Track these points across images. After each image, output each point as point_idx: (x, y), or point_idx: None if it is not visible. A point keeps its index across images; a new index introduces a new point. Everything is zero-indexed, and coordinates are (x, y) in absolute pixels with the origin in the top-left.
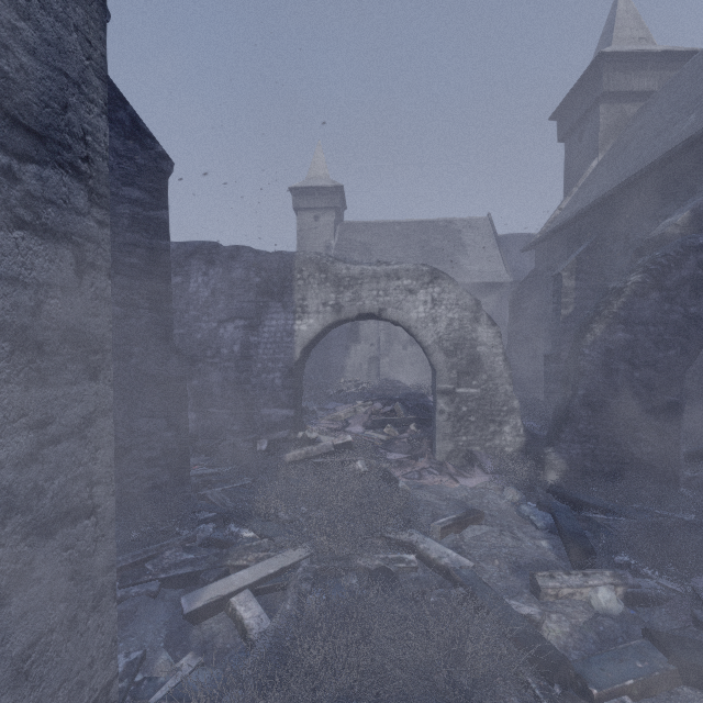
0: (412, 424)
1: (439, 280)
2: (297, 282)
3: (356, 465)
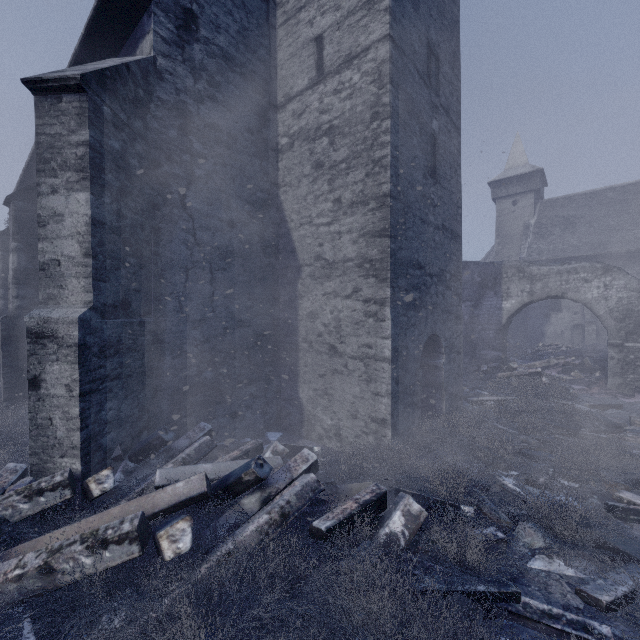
0: (597, 372)
1: (610, 272)
2: (503, 280)
3: (542, 379)
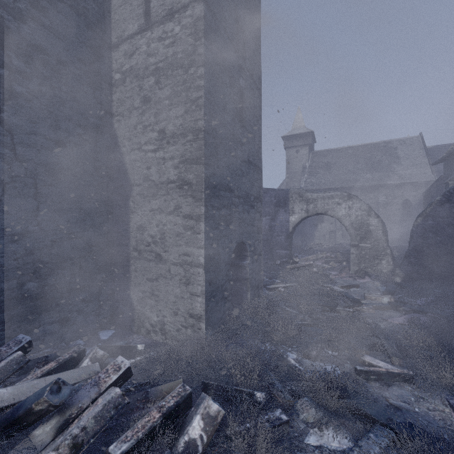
0: (344, 262)
1: (352, 199)
2: (290, 201)
3: (313, 269)
